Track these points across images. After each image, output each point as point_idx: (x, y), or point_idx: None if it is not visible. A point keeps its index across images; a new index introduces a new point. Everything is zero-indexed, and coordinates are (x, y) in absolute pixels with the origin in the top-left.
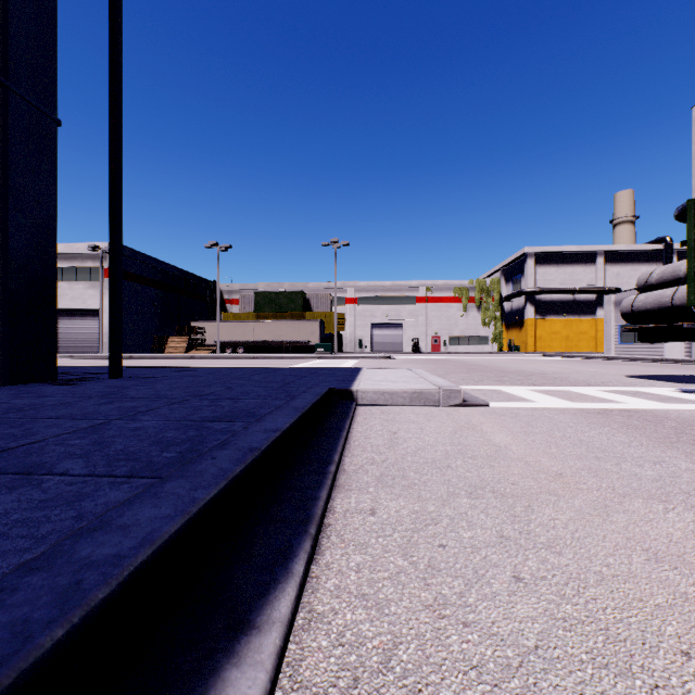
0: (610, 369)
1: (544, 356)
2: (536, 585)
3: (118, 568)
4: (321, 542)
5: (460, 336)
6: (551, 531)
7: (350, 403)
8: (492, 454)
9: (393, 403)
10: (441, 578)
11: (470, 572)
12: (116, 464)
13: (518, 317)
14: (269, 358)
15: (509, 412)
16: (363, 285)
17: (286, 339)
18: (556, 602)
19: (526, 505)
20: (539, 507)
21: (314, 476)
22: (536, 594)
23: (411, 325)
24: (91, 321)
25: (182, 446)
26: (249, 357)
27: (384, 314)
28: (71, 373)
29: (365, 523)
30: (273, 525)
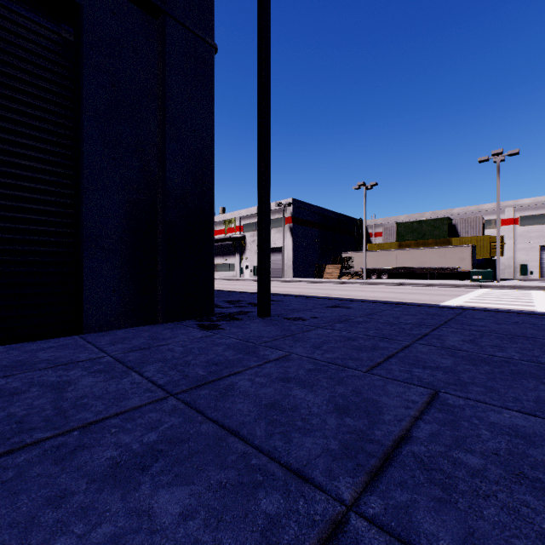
0: None
1: None
2: None
3: None
4: None
5: None
6: None
7: None
8: None
9: None
10: None
11: None
12: None
13: None
14: (416, 286)
15: None
16: (526, 202)
17: (429, 265)
18: None
19: None
20: None
21: None
22: None
23: None
24: (278, 256)
25: None
26: (394, 284)
27: None
28: (240, 302)
29: None
30: None
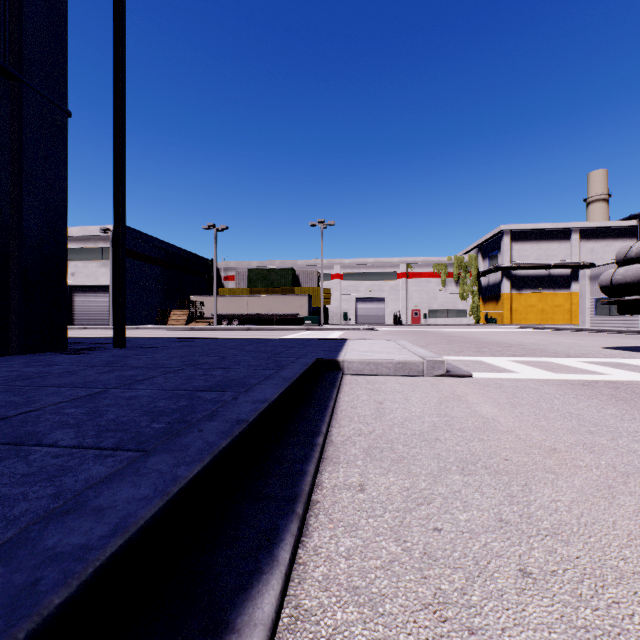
0: (588, 341)
1: (520, 328)
2: (547, 582)
3: (83, 564)
4: (309, 522)
5: (439, 309)
6: (553, 515)
7: (336, 373)
8: (480, 426)
9: (378, 373)
10: (439, 569)
11: (471, 563)
12: (105, 435)
13: (495, 291)
14: (262, 330)
15: (493, 382)
16: (348, 262)
17: (277, 312)
18: (573, 604)
19: (522, 484)
20: (537, 486)
21: (302, 448)
22: (549, 594)
23: (392, 299)
24: (103, 297)
25: (172, 417)
26: (243, 329)
27: (368, 289)
28: (81, 343)
29: (354, 501)
30: (259, 502)
